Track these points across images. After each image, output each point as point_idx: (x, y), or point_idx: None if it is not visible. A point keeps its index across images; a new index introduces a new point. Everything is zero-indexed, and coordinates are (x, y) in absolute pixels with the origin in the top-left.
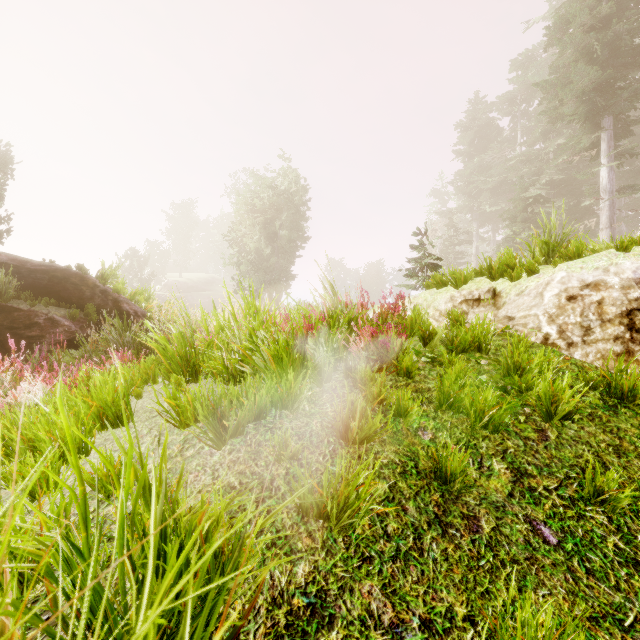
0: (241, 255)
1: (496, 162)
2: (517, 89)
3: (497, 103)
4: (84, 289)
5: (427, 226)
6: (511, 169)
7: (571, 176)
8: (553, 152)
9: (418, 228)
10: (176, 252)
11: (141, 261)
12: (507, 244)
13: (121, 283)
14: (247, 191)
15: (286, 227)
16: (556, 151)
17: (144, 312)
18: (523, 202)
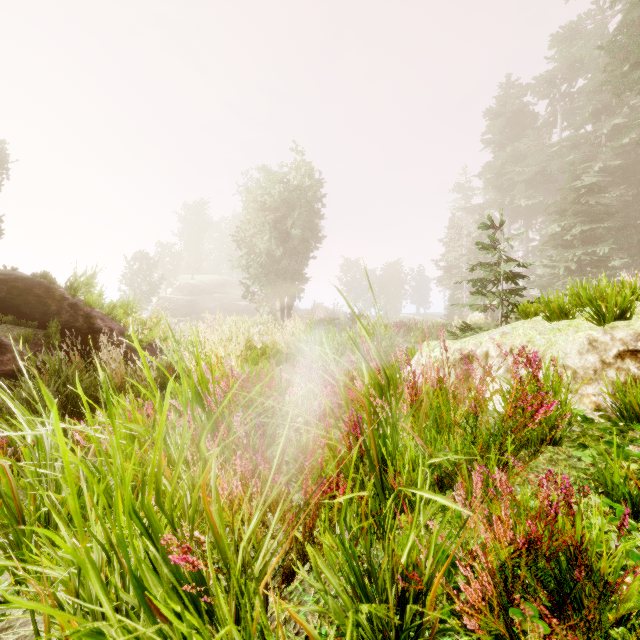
0: (250, 257)
1: (532, 151)
2: (558, 67)
3: (533, 85)
4: (49, 302)
5: (451, 223)
6: (555, 156)
7: (628, 162)
8: (605, 135)
9: (490, 218)
10: (188, 254)
11: (150, 264)
12: (555, 242)
13: (100, 293)
14: (257, 188)
15: (299, 226)
16: (609, 133)
17: (123, 329)
18: (575, 192)
